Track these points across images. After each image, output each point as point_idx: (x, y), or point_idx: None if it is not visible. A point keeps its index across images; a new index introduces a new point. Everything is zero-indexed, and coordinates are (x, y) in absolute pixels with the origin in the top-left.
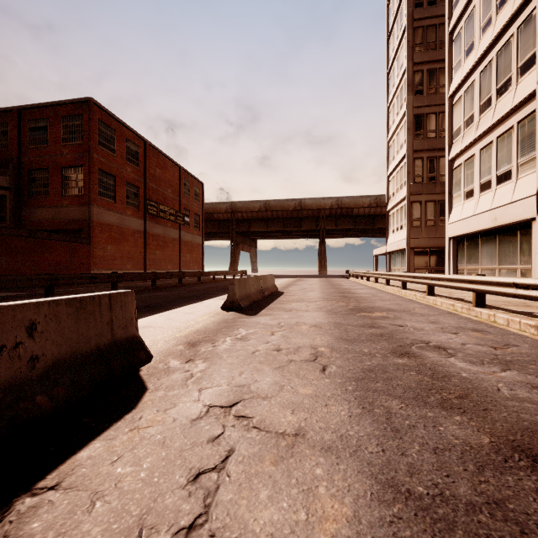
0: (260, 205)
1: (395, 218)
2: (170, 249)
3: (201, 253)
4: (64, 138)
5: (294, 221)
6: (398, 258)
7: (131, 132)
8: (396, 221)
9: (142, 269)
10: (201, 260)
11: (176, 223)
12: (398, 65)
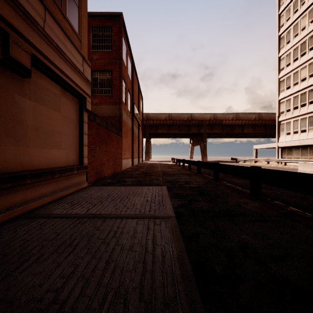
0: (165, 116)
1: (292, 125)
2: (136, 143)
3: (141, 146)
4: (93, 45)
5: (185, 127)
6: (297, 150)
7: (129, 51)
8: (293, 127)
9: (131, 158)
10: (141, 151)
11: (137, 124)
12: (298, 28)
